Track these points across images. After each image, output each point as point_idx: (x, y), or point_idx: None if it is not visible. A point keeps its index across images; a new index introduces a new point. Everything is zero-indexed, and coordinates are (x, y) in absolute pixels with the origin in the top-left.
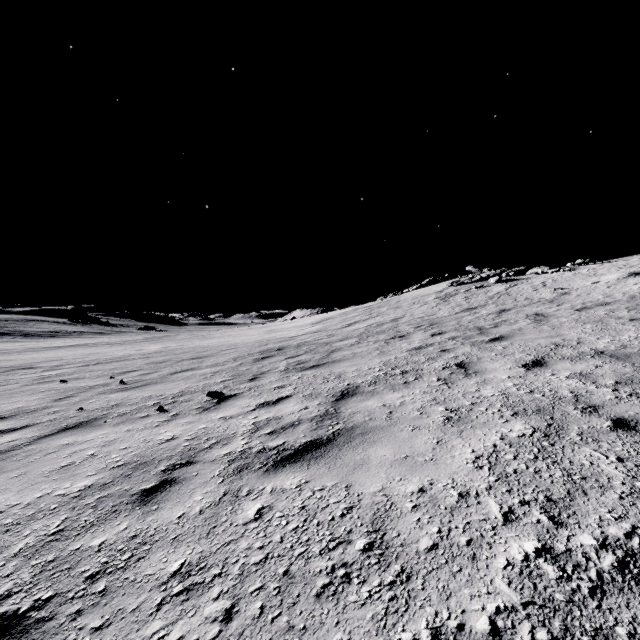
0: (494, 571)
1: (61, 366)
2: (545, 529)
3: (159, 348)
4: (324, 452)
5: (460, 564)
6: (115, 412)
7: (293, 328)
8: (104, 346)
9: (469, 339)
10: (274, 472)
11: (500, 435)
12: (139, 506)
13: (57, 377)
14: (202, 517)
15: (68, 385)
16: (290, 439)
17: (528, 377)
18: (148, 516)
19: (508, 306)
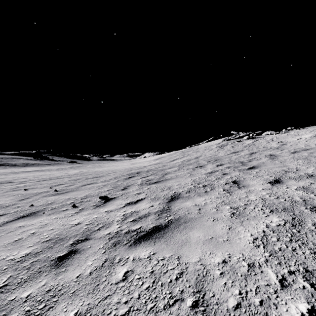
0: None
1: (26, 181)
2: (310, 294)
3: (77, 172)
4: (163, 234)
5: None
6: (49, 207)
7: (145, 162)
8: (49, 171)
9: (237, 168)
10: (134, 246)
11: (265, 224)
12: (54, 268)
13: (23, 187)
14: (91, 277)
15: (28, 192)
16: (144, 225)
17: (274, 189)
18: (59, 276)
19: (255, 151)
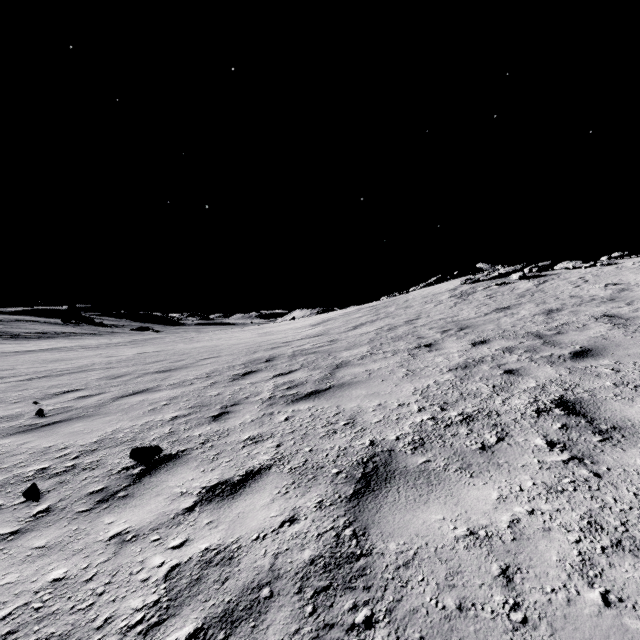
0: None
1: (1, 379)
2: None
3: (133, 354)
4: None
5: None
6: None
7: (290, 330)
8: (76, 351)
9: (536, 352)
10: None
11: None
12: None
13: None
14: None
15: None
16: None
17: None
18: None
19: (554, 305)
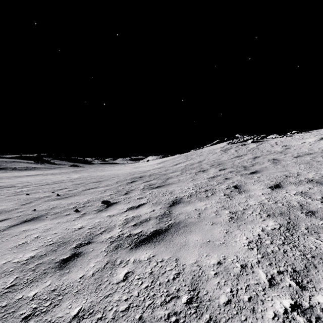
0: (267, 320)
1: (28, 186)
2: (295, 291)
3: (79, 176)
4: (163, 237)
5: (245, 315)
6: (52, 212)
7: (147, 166)
8: (51, 175)
9: (239, 172)
10: (135, 249)
11: (261, 228)
12: (59, 270)
13: (25, 192)
14: (93, 278)
15: (30, 196)
16: (145, 229)
17: (273, 194)
18: (63, 276)
19: (258, 155)
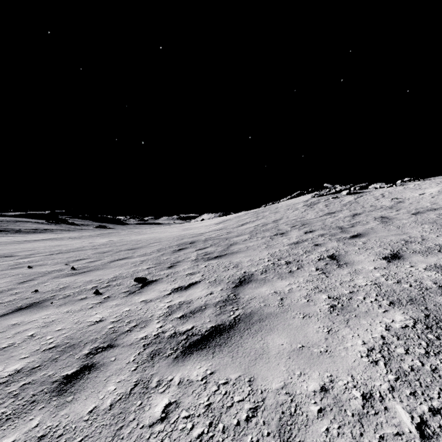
0: None
1: (33, 255)
2: None
3: (106, 241)
4: (227, 339)
5: None
6: (61, 294)
7: (202, 227)
8: (67, 240)
9: (334, 236)
10: (182, 360)
11: (384, 325)
12: (56, 396)
13: (27, 264)
14: (111, 413)
15: (33, 270)
16: (198, 324)
17: (391, 268)
18: (61, 409)
19: (359, 211)
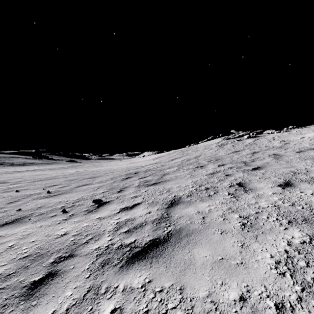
0: None
1: (20, 182)
2: None
3: (74, 172)
4: (162, 251)
5: None
6: (37, 212)
7: (143, 161)
8: (46, 170)
9: (240, 168)
10: (126, 269)
11: (286, 241)
12: (24, 300)
13: (15, 188)
14: None
15: (19, 193)
16: (139, 237)
17: (286, 193)
18: (26, 313)
19: (257, 150)
